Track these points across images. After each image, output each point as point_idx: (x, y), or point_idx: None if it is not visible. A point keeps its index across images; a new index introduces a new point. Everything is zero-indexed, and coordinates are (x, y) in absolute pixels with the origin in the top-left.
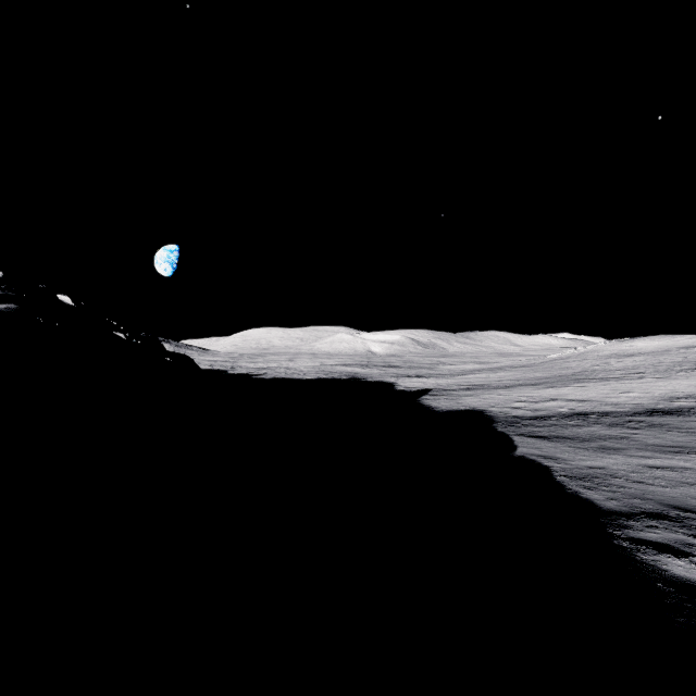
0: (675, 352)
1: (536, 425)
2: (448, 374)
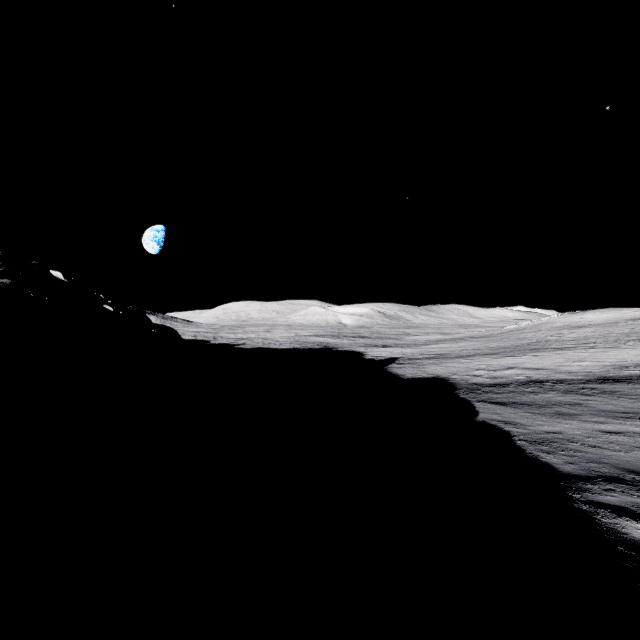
0: (623, 324)
1: (496, 392)
2: (413, 344)
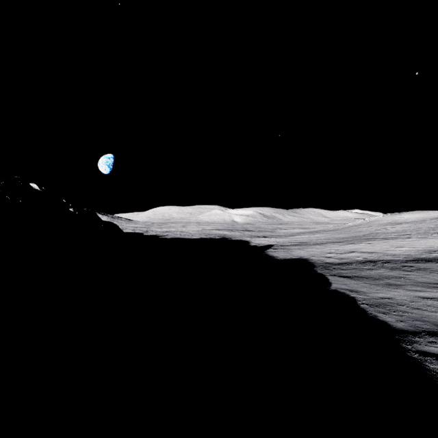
0: (429, 221)
1: (342, 269)
2: (283, 235)
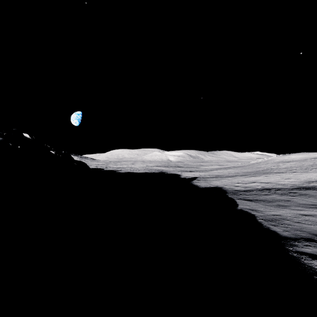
0: (309, 160)
1: (246, 194)
2: (205, 170)
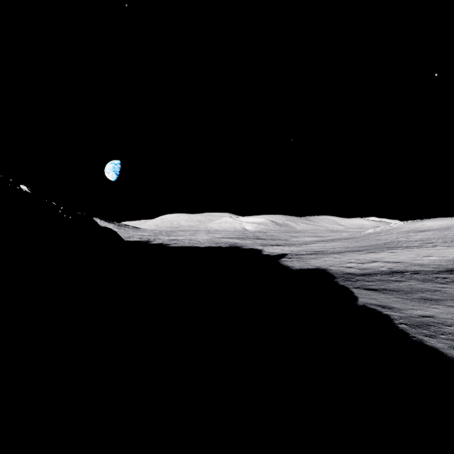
0: None
1: (367, 280)
2: (297, 244)
